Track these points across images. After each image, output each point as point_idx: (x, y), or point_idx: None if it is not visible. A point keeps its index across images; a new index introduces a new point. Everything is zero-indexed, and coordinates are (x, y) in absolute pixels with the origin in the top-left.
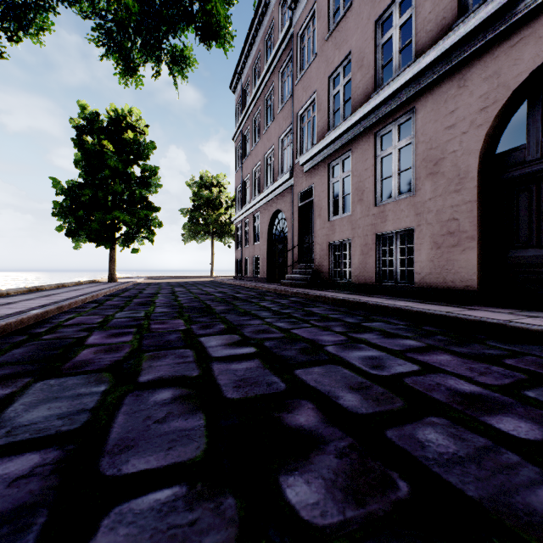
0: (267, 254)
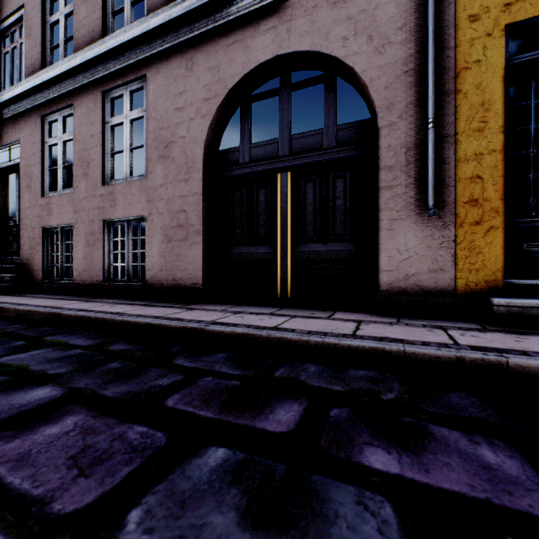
0: None
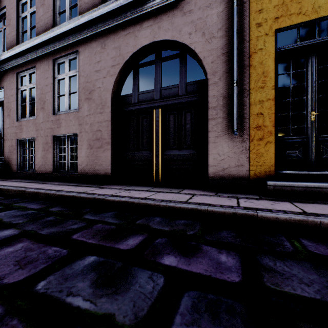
0: None
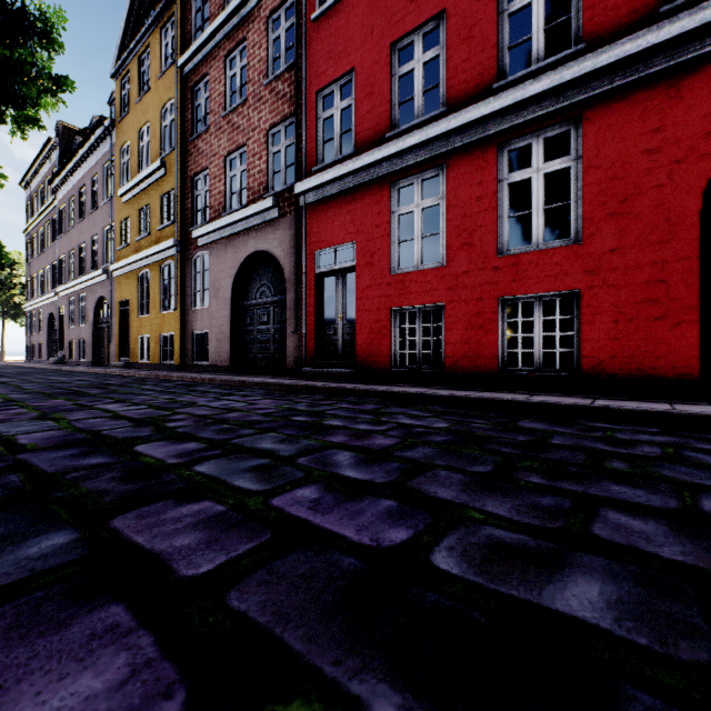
0: (48, 343)
